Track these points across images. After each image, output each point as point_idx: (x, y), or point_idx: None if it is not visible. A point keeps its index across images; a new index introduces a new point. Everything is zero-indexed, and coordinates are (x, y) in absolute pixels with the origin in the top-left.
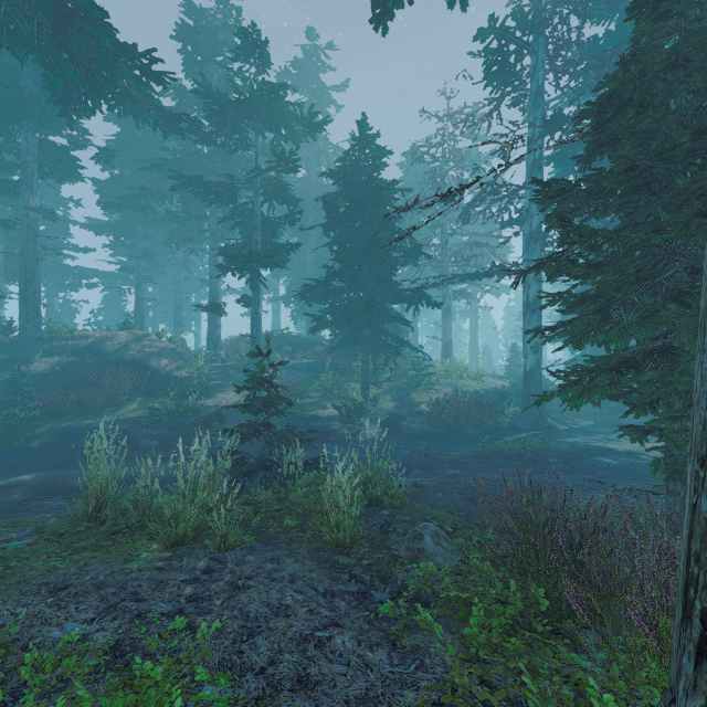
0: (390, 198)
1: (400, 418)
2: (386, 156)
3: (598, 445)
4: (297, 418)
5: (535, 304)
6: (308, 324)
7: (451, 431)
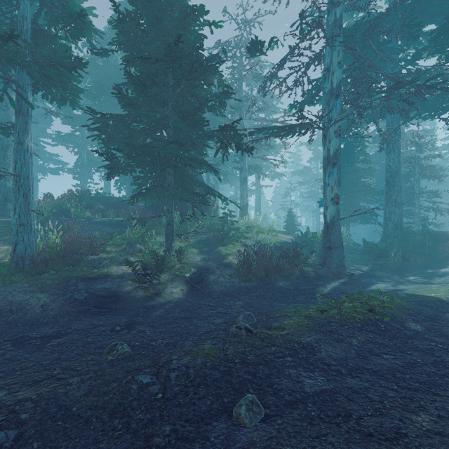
0: (197, 35)
1: (208, 272)
2: None
3: (418, 294)
4: (78, 278)
5: (335, 157)
6: (128, 190)
7: (262, 284)
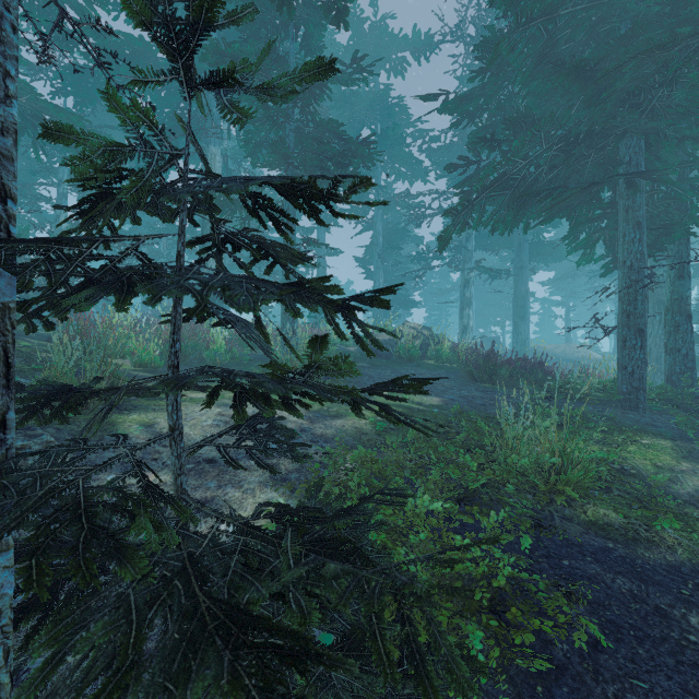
0: None
1: None
2: None
3: None
4: None
5: None
6: None
7: None
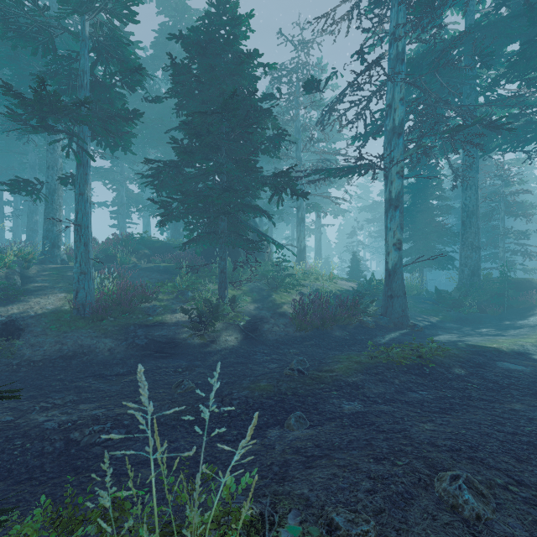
0: (251, 76)
1: (262, 320)
2: (246, 21)
3: (478, 345)
4: (136, 325)
5: (397, 200)
6: (173, 232)
7: (318, 334)
